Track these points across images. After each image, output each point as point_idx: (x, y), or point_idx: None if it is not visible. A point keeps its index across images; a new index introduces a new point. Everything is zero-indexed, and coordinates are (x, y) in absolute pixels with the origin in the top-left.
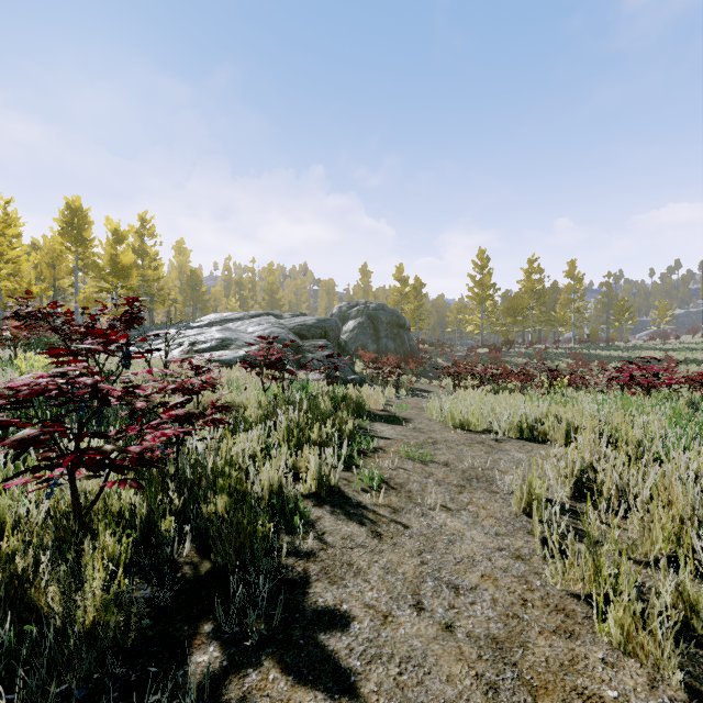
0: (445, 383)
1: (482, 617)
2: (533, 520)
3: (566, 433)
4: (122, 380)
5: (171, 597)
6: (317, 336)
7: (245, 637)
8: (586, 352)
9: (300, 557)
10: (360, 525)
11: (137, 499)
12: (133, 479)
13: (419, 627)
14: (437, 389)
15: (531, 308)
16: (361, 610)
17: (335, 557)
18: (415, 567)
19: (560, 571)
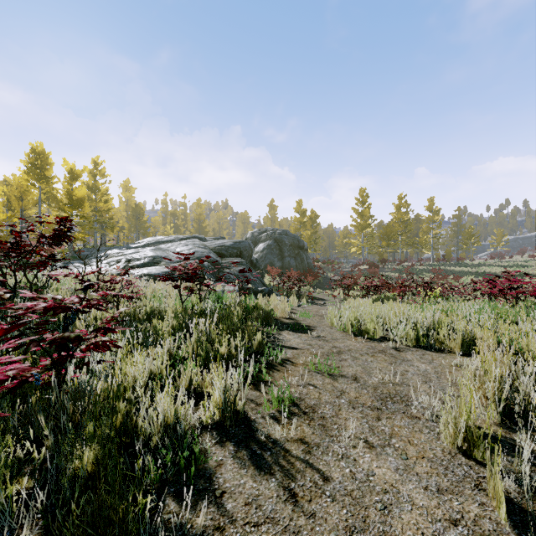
0: (336, 293)
1: None
2: (473, 462)
3: (461, 342)
4: None
5: None
6: (234, 255)
7: None
8: (443, 268)
9: None
10: (269, 477)
11: None
12: None
13: None
14: (331, 297)
15: (400, 234)
16: None
17: None
18: None
19: None
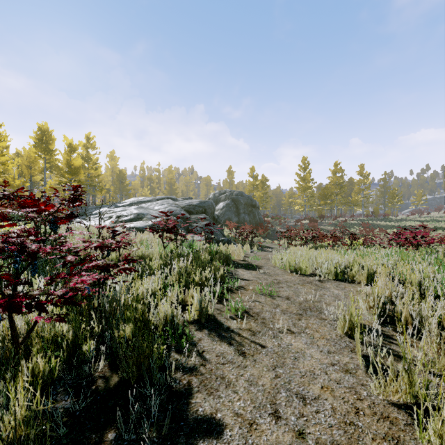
0: (282, 242)
1: (326, 425)
2: (353, 340)
3: (367, 276)
4: (60, 240)
5: (85, 407)
6: (200, 212)
7: (140, 444)
8: (371, 222)
9: (185, 371)
10: (230, 345)
11: (66, 327)
12: (58, 315)
13: (277, 434)
14: (277, 246)
15: (335, 194)
16: (232, 418)
17: (211, 371)
18: (271, 380)
19: (382, 385)
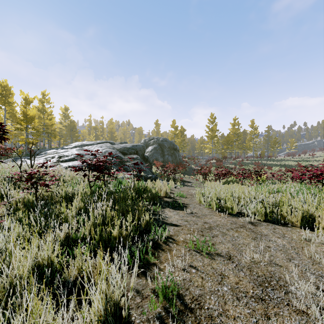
0: (197, 177)
1: None
2: None
3: (301, 218)
4: None
5: None
6: (132, 153)
7: None
8: (260, 162)
9: None
10: None
11: None
12: None
13: None
14: (194, 181)
15: (234, 141)
16: None
17: None
18: None
19: None
